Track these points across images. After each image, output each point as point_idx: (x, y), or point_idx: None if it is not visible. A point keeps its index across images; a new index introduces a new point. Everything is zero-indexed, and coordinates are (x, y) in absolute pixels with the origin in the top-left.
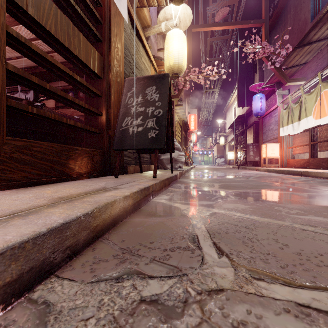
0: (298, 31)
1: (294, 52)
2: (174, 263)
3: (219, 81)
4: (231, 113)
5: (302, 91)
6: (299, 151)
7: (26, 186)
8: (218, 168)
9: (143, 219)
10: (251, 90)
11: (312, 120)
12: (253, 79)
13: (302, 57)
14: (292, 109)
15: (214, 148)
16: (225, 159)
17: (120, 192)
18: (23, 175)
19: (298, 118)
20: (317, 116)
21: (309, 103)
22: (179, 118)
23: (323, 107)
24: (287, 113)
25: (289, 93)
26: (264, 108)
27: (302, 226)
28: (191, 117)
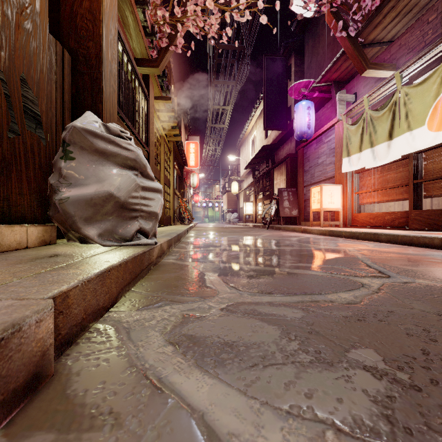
0: None
1: None
2: None
3: (233, 92)
4: (248, 148)
5: (398, 83)
6: (377, 198)
7: None
8: (234, 228)
9: None
10: (291, 95)
11: (427, 133)
12: (286, 88)
13: (394, 21)
14: (372, 121)
15: (223, 198)
16: (238, 214)
17: None
18: None
19: (388, 135)
20: None
21: (417, 102)
22: (167, 135)
23: None
24: (360, 129)
25: (356, 100)
26: (313, 125)
27: None
28: (190, 145)
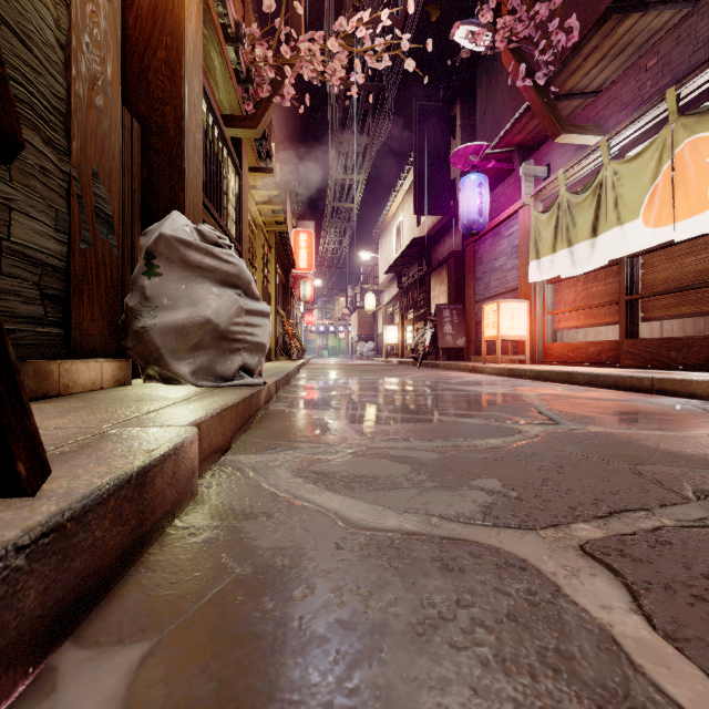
0: (578, 7)
1: (597, 34)
2: None
3: (368, 154)
4: (390, 240)
5: (604, 156)
6: (578, 321)
7: None
8: (369, 366)
9: None
10: (454, 165)
11: (643, 230)
12: (448, 150)
13: (600, 65)
14: (569, 208)
15: (352, 319)
16: (376, 344)
17: None
18: None
19: (591, 230)
20: (661, 218)
21: (630, 185)
22: (266, 223)
23: (684, 189)
24: (554, 219)
25: (550, 175)
26: (486, 211)
27: None
28: (300, 236)
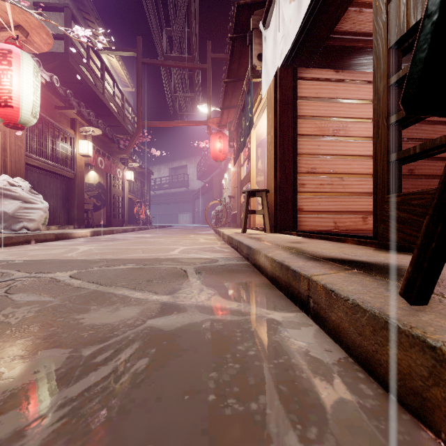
0: None
1: None
2: (207, 267)
3: None
4: None
5: None
6: None
7: (396, 249)
8: None
9: (251, 280)
10: None
11: None
12: None
13: None
14: None
15: None
16: None
17: (277, 254)
18: (401, 236)
19: None
20: None
21: None
22: None
23: None
24: None
25: None
26: None
27: (91, 286)
28: None
